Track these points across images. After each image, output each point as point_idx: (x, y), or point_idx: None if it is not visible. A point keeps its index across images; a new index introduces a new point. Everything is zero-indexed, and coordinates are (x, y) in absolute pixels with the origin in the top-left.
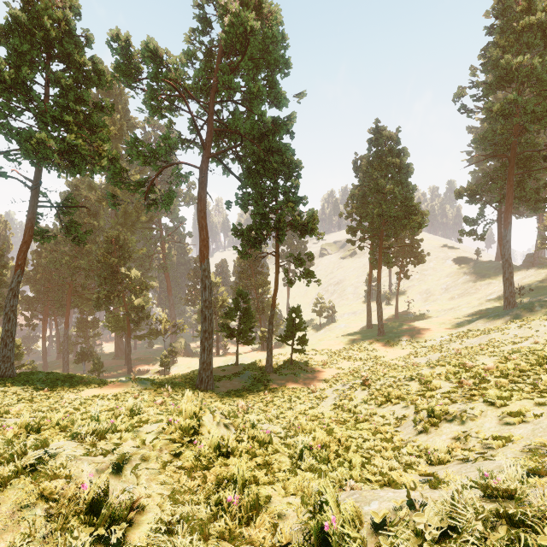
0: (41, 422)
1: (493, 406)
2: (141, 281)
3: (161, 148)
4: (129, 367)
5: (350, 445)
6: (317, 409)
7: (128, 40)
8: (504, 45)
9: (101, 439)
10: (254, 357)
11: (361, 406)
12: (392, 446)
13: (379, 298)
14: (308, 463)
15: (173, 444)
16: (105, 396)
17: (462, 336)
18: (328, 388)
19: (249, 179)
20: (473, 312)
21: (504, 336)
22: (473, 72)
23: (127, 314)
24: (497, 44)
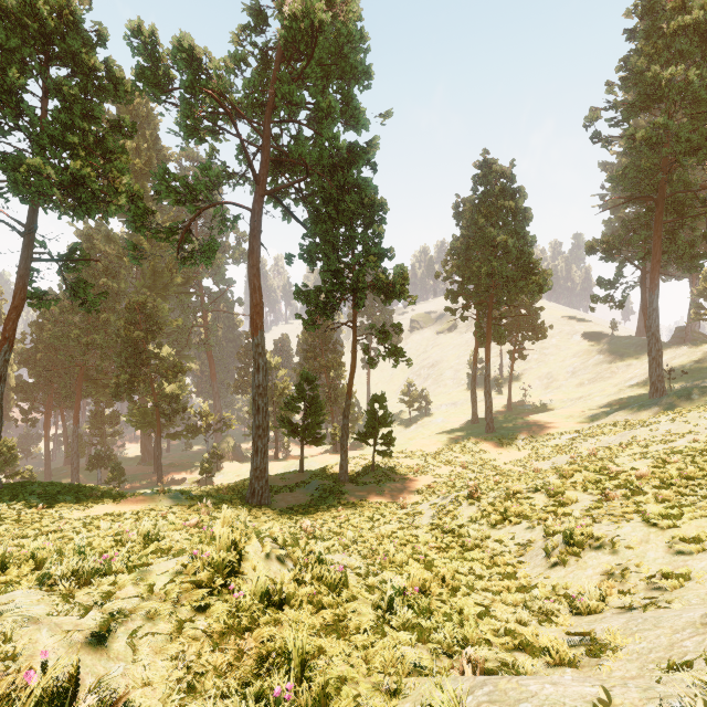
0: (14, 555)
1: (657, 527)
2: (175, 362)
3: (199, 182)
4: (159, 475)
5: (459, 585)
6: (408, 531)
7: (154, 36)
8: (651, 53)
9: (85, 585)
10: (324, 462)
11: (468, 527)
12: (517, 584)
13: (488, 384)
14: (401, 617)
15: (197, 592)
16: (121, 514)
17: (597, 433)
18: (423, 502)
19: (318, 224)
20: (609, 402)
21: (652, 432)
22: (610, 88)
23: (157, 405)
24: (640, 52)
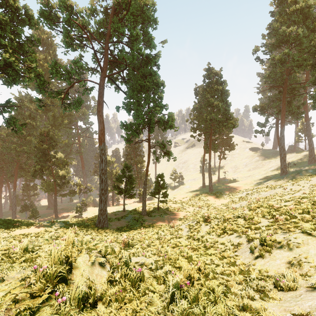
0: None
1: (311, 236)
2: (63, 160)
3: (72, 69)
4: (56, 214)
5: (209, 273)
6: (176, 239)
7: None
8: (281, 21)
9: None
10: (135, 206)
11: (206, 236)
12: (238, 269)
13: (210, 169)
14: (180, 307)
15: (27, 301)
16: (29, 234)
17: (259, 191)
18: (182, 224)
19: (131, 92)
20: (262, 177)
21: (284, 190)
22: (264, 37)
23: (54, 180)
24: (277, 21)
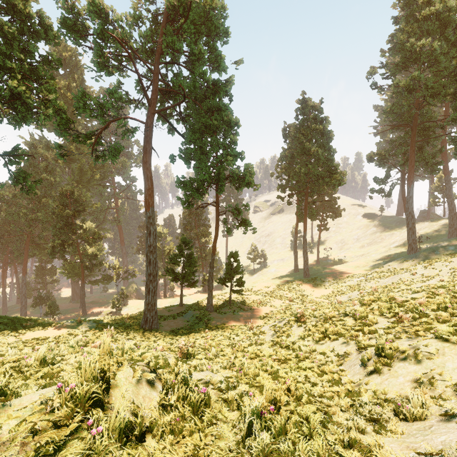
0: None
1: (449, 343)
2: (94, 231)
3: (107, 102)
4: (83, 309)
5: (302, 395)
6: (256, 346)
7: None
8: (409, 31)
9: None
10: (197, 298)
11: (299, 342)
12: (344, 390)
13: (305, 246)
14: (260, 443)
15: (49, 432)
16: (46, 338)
17: (376, 276)
18: (264, 325)
19: (192, 135)
20: (381, 257)
21: (412, 276)
22: (383, 54)
23: (81, 261)
24: (402, 31)
